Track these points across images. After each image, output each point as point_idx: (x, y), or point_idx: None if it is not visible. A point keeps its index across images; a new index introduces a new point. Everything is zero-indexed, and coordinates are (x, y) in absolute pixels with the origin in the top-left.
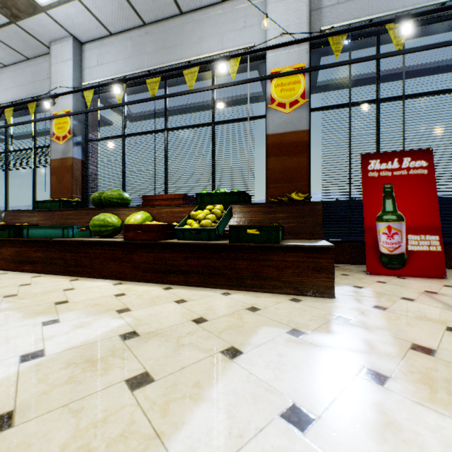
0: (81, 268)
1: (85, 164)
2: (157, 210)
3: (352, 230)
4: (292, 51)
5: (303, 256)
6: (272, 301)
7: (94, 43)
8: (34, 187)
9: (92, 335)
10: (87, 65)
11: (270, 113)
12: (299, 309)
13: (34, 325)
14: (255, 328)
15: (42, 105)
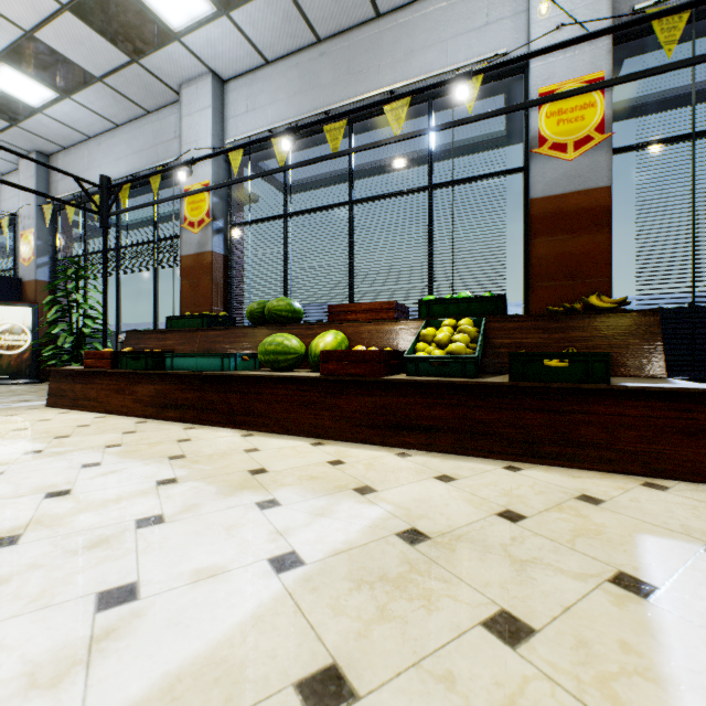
0: (253, 418)
1: (228, 262)
2: (354, 327)
3: (697, 361)
4: (578, 52)
5: (658, 408)
6: (611, 486)
7: (241, 79)
8: (155, 297)
9: (352, 532)
10: (231, 113)
11: (536, 162)
12: (680, 505)
13: (248, 507)
14: (629, 537)
15: (166, 178)
